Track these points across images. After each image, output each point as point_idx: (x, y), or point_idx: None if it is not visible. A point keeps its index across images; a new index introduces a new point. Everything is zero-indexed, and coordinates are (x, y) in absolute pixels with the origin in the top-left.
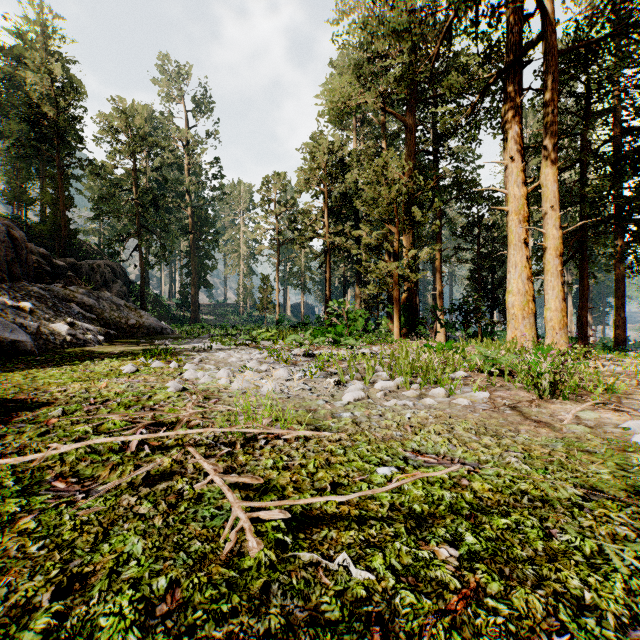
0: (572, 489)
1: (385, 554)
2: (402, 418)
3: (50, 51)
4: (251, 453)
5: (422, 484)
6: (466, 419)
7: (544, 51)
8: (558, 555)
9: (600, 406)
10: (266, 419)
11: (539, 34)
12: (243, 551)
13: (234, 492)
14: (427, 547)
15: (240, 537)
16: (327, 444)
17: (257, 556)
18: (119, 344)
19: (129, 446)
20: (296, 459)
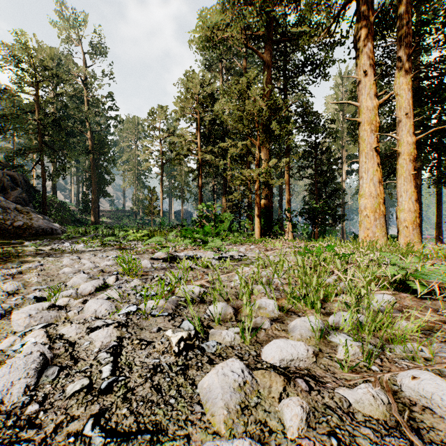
0: None
1: None
2: None
3: None
4: None
5: None
6: None
7: None
8: None
9: None
10: None
11: None
12: None
13: None
14: None
15: None
16: None
17: None
18: None
19: None
20: None
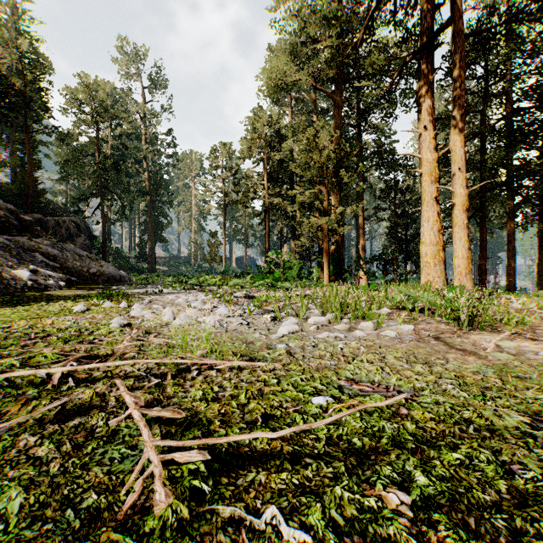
0: (518, 417)
1: (324, 504)
2: (335, 348)
3: (20, 30)
4: (181, 384)
5: (360, 414)
6: (396, 349)
7: (453, 34)
8: (527, 498)
9: (515, 336)
10: (201, 350)
11: (448, 20)
12: (149, 505)
13: (154, 428)
14: (373, 491)
15: (148, 486)
16: (261, 374)
17: (162, 514)
18: (79, 289)
19: (51, 379)
20: (228, 390)
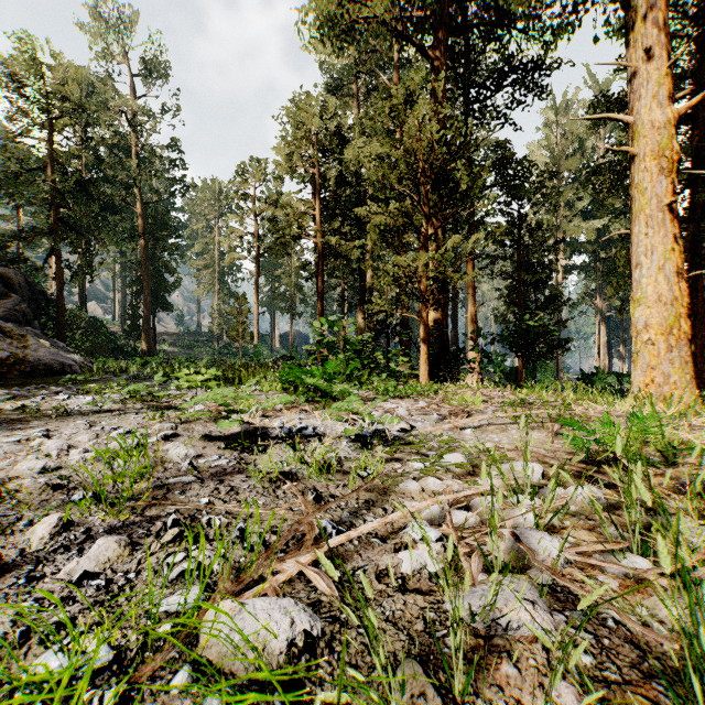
0: None
1: None
2: None
3: None
4: None
5: None
6: None
7: None
8: None
9: None
10: None
11: None
12: None
13: None
14: None
15: None
16: None
17: None
18: None
19: None
20: None
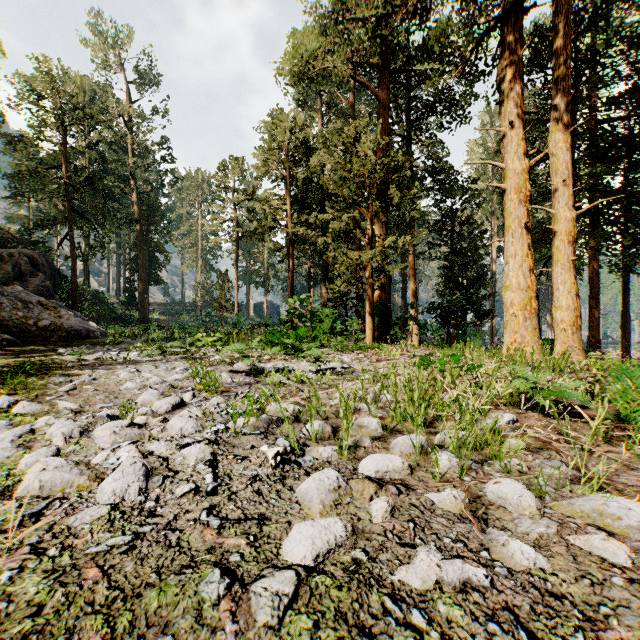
0: None
1: None
2: None
3: None
4: None
5: None
6: None
7: None
8: None
9: None
10: None
11: None
12: None
13: None
14: None
15: None
16: None
17: None
18: (0, 354)
19: None
20: None
